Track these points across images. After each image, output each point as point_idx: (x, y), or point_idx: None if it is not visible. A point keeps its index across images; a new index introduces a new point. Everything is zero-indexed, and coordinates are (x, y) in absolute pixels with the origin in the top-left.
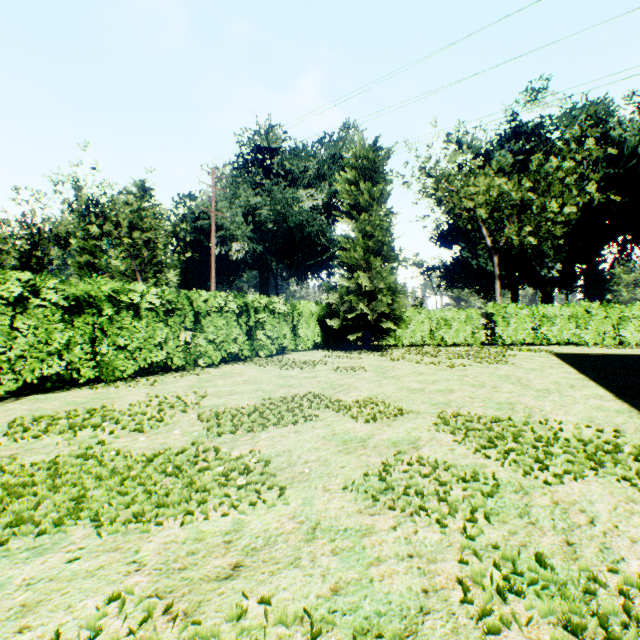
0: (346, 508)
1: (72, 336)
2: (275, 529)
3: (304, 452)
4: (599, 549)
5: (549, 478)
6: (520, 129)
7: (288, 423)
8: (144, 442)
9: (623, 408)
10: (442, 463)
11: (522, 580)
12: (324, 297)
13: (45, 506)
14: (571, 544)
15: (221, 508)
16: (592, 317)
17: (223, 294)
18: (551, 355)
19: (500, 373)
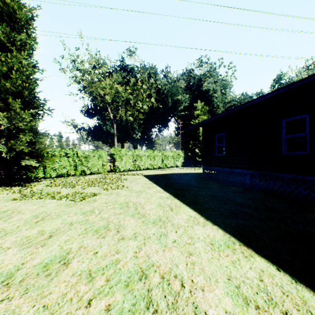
0: None
1: None
2: None
3: None
4: None
5: None
6: (125, 67)
7: None
8: None
9: (224, 236)
10: None
11: None
12: None
13: None
14: None
15: None
16: (156, 156)
17: None
18: (144, 177)
19: (121, 200)
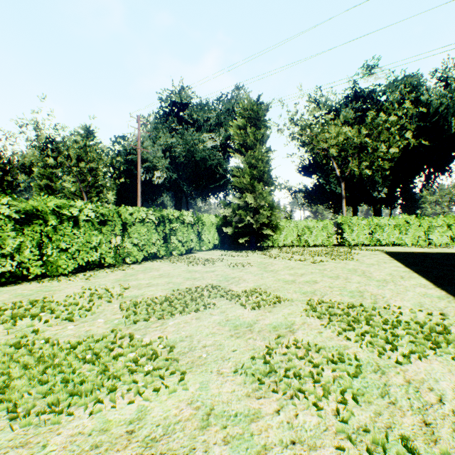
0: (236, 392)
1: (23, 241)
2: (174, 416)
3: (203, 337)
4: (453, 429)
5: (400, 359)
6: (359, 93)
7: (191, 311)
8: (72, 330)
9: (442, 295)
10: (313, 345)
11: None
12: (221, 211)
13: None
14: (428, 424)
15: (128, 395)
16: (410, 226)
17: (145, 209)
18: (383, 253)
19: (349, 267)
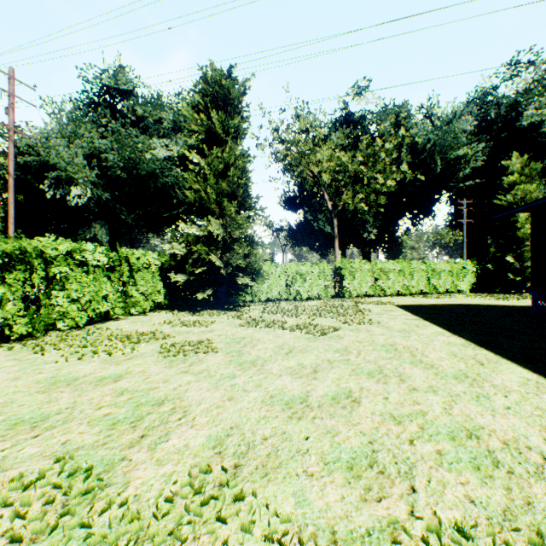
0: None
1: None
2: None
3: None
4: None
5: None
6: (349, 118)
7: None
8: None
9: None
10: None
11: None
12: (167, 246)
13: None
14: None
15: None
16: (414, 271)
17: None
18: (398, 308)
19: (381, 341)
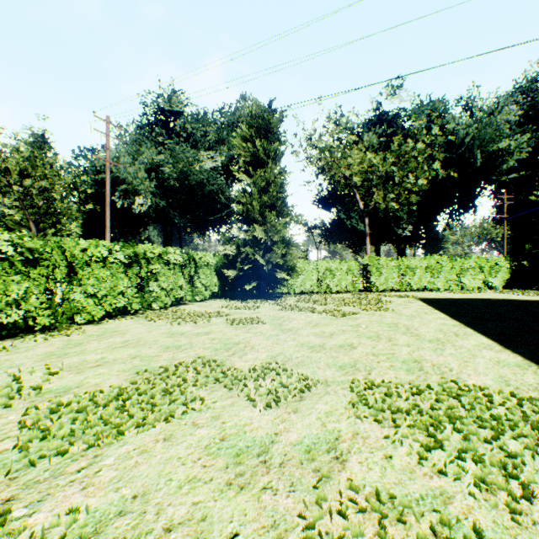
0: None
1: None
2: None
3: (170, 496)
4: None
5: None
6: (383, 117)
7: (159, 420)
8: None
9: (520, 361)
10: (387, 498)
11: None
12: (222, 248)
13: None
14: None
15: None
16: (442, 268)
17: (107, 243)
18: (418, 300)
19: (388, 321)
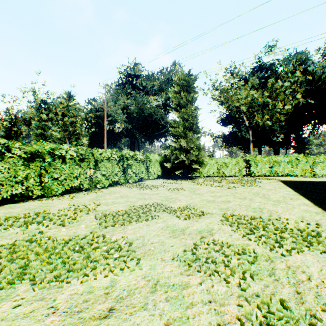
0: (174, 271)
1: (29, 173)
2: (134, 285)
3: (151, 237)
4: (315, 296)
5: (284, 252)
6: (262, 66)
7: (143, 220)
8: (64, 232)
9: (319, 211)
10: (226, 243)
11: (273, 317)
12: (163, 152)
13: (5, 271)
14: (299, 293)
15: (104, 272)
16: (299, 162)
17: (110, 150)
18: (279, 181)
19: (254, 191)
